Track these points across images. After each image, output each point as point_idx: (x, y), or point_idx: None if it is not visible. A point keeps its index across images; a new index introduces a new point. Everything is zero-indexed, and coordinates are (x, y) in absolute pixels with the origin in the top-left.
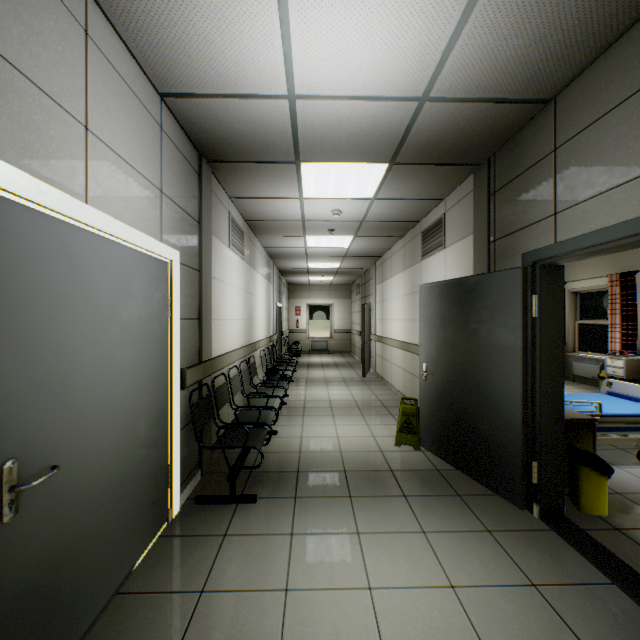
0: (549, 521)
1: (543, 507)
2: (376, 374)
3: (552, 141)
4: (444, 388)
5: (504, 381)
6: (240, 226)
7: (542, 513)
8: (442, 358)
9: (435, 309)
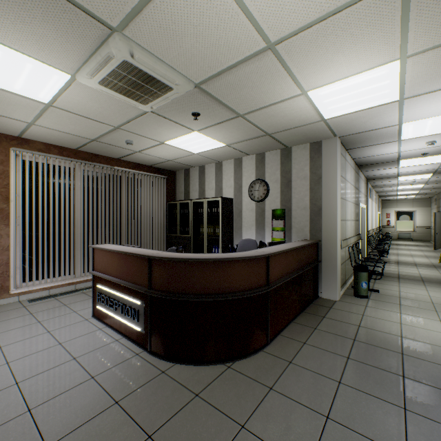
0: None
1: None
2: None
3: None
4: None
5: None
6: (370, 189)
7: None
8: None
9: None
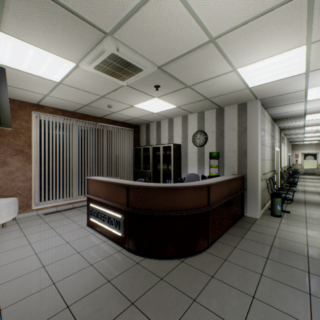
0: None
1: None
2: None
3: None
4: None
5: None
6: (283, 137)
7: None
8: None
9: None
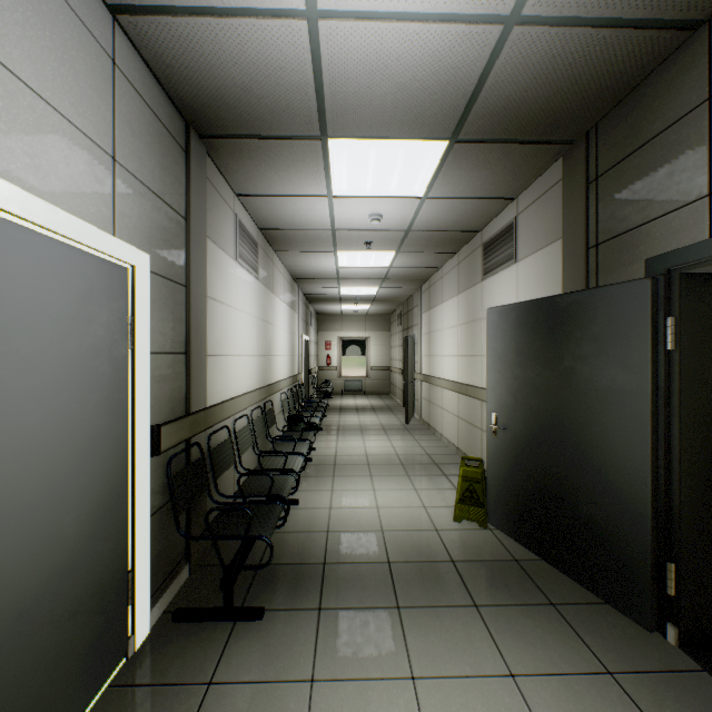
0: (697, 655)
1: (684, 631)
2: (421, 420)
3: (704, 85)
4: (523, 447)
5: (620, 443)
6: (252, 235)
7: (683, 640)
8: (520, 407)
9: (509, 340)
